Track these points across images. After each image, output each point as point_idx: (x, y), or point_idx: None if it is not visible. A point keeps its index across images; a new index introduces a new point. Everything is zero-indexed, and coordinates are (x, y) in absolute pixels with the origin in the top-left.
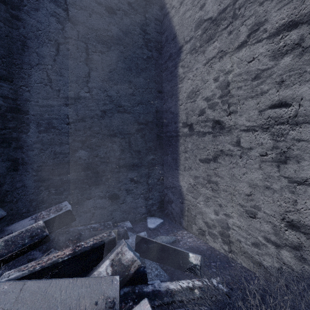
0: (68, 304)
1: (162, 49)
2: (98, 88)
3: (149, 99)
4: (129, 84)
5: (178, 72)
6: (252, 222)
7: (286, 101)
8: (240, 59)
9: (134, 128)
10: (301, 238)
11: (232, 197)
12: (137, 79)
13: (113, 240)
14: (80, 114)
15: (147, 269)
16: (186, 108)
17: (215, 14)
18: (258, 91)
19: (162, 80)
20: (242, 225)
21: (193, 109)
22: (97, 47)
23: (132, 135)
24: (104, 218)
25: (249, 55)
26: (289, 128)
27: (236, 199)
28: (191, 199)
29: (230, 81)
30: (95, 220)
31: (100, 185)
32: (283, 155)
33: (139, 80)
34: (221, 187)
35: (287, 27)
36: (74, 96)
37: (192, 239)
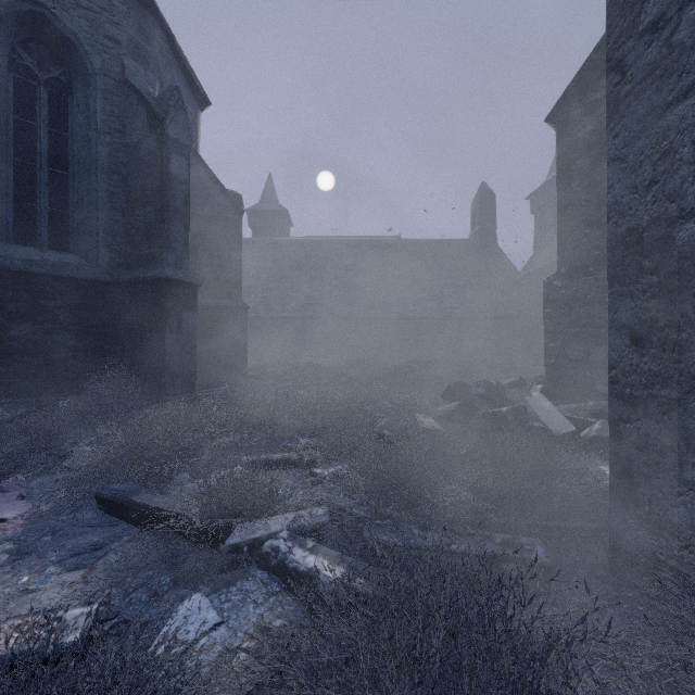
0: (552, 424)
1: None
2: None
3: None
4: None
5: None
6: None
7: None
8: None
9: None
10: None
11: None
12: None
13: None
14: None
15: None
16: None
17: None
18: None
19: None
20: None
21: None
22: None
23: None
24: None
25: None
26: None
27: None
28: None
29: None
30: None
31: None
32: None
33: None
34: None
35: None
36: None
37: None
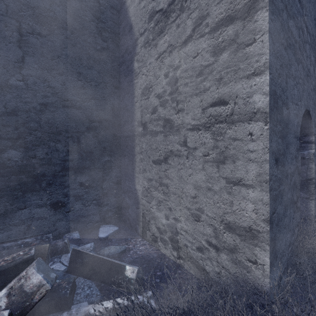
0: None
1: (120, 41)
2: (36, 77)
3: (104, 94)
4: (78, 76)
5: (134, 67)
6: (197, 226)
7: (224, 99)
8: (186, 54)
9: (85, 126)
10: (236, 240)
11: (180, 200)
12: (88, 71)
13: (29, 259)
14: (10, 106)
15: (77, 289)
16: (141, 105)
17: (165, 6)
18: (201, 88)
19: (120, 75)
20: (188, 229)
21: (147, 107)
22: (34, 28)
23: (82, 133)
24: (44, 230)
25: (194, 50)
26: (226, 126)
27: (183, 202)
28: (145, 203)
29: (178, 77)
30: (32, 233)
31: (38, 192)
32: (222, 155)
33: (91, 72)
34: (171, 190)
35: (225, 22)
36: (1, 84)
37: (145, 247)
